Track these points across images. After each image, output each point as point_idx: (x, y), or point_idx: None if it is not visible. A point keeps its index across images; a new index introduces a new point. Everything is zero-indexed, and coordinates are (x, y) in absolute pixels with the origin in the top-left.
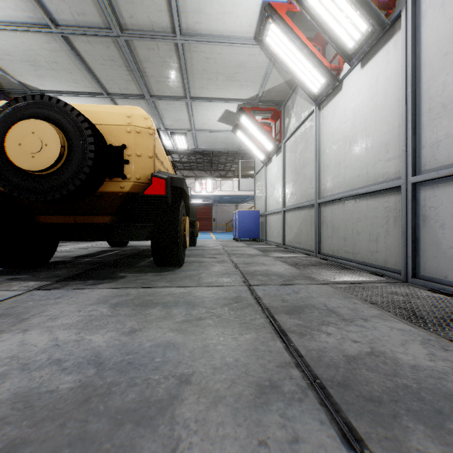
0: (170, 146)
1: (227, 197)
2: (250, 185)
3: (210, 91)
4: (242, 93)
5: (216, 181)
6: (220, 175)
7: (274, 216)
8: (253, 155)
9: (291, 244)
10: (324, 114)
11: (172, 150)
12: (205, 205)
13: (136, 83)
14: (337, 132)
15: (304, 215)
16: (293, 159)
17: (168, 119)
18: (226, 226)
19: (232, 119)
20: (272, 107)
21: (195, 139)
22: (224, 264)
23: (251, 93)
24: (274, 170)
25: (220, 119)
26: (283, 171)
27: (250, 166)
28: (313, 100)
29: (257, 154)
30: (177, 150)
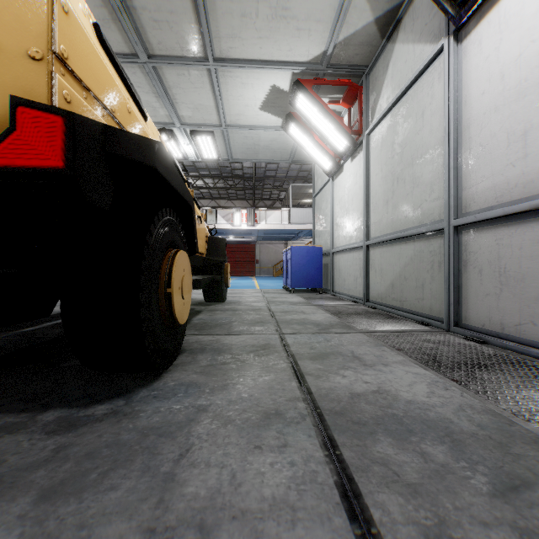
0: (192, 154)
1: (274, 232)
2: (304, 216)
3: (246, 45)
4: (299, 48)
5: (260, 211)
6: (265, 205)
7: (347, 254)
8: (307, 179)
9: (382, 301)
10: (471, 45)
11: (204, 173)
12: (247, 243)
13: (119, 28)
14: (516, 65)
15: (414, 251)
16: (387, 157)
17: (184, 107)
18: (273, 269)
19: (282, 104)
20: (346, 79)
21: (228, 143)
22: (269, 359)
23: (315, 49)
24: (348, 184)
25: (263, 105)
26: (366, 181)
27: (303, 193)
28: (449, 14)
29: (320, 161)
30: (210, 172)
